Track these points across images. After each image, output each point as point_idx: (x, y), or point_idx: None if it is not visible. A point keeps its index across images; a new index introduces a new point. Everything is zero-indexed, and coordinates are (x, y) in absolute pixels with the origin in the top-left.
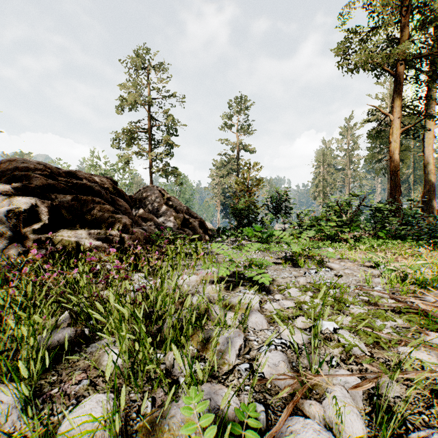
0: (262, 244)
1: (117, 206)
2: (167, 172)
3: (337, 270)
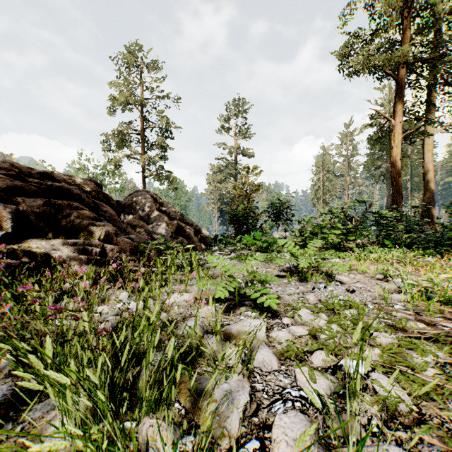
0: (262, 253)
1: (101, 212)
2: (161, 176)
3: (348, 284)
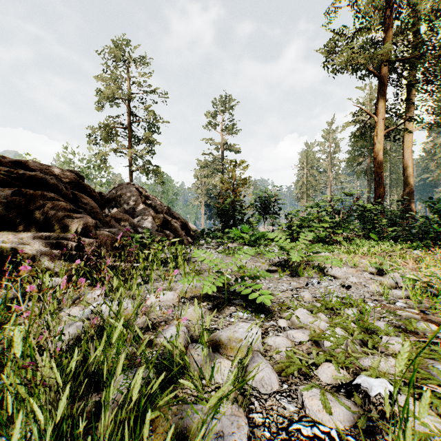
0: (250, 247)
1: (81, 204)
2: (148, 170)
3: (341, 279)
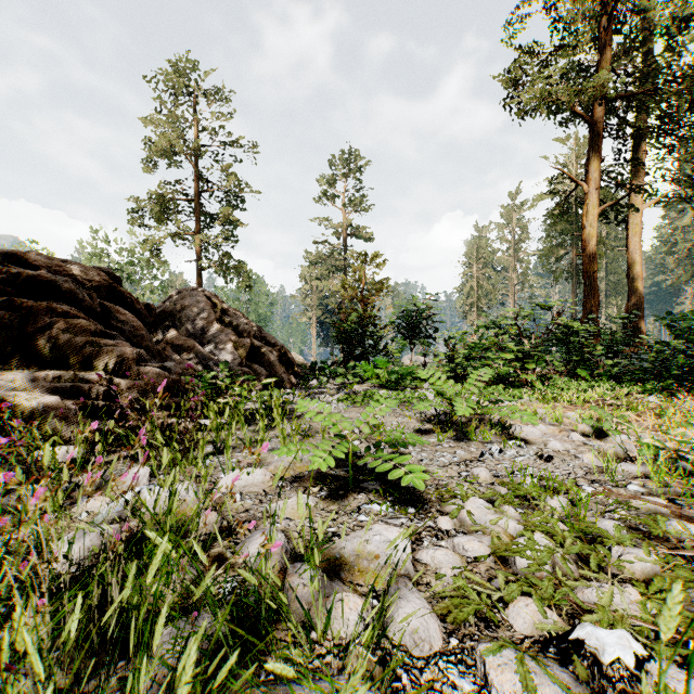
0: (389, 391)
1: (115, 322)
2: (226, 268)
3: (537, 444)
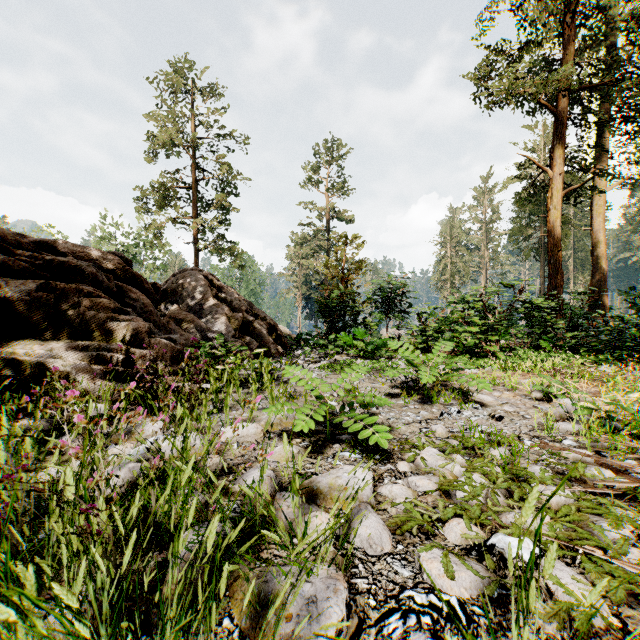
0: (366, 360)
1: (128, 300)
2: (221, 249)
3: (492, 407)
